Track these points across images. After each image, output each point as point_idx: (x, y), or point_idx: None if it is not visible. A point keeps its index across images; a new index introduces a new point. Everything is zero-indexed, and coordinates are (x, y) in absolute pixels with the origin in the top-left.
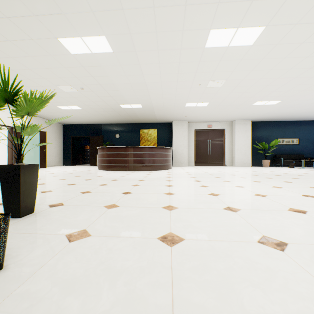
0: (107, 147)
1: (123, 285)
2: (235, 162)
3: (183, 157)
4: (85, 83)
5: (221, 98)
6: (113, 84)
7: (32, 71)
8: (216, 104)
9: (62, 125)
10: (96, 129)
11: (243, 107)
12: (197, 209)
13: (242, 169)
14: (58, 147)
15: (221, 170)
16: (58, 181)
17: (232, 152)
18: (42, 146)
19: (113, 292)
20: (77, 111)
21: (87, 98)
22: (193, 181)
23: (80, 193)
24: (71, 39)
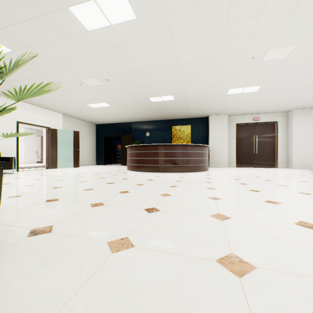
0: (136, 145)
1: None
2: (292, 162)
3: (221, 157)
4: (109, 73)
5: (279, 77)
6: (139, 70)
7: (54, 63)
8: (270, 88)
9: (95, 125)
10: (126, 128)
11: (311, 88)
12: (310, 282)
13: (306, 172)
14: (91, 147)
15: (276, 173)
16: (77, 184)
17: (287, 150)
18: (76, 146)
19: None
20: (107, 108)
21: (114, 93)
22: (248, 191)
23: (89, 205)
24: (84, 7)
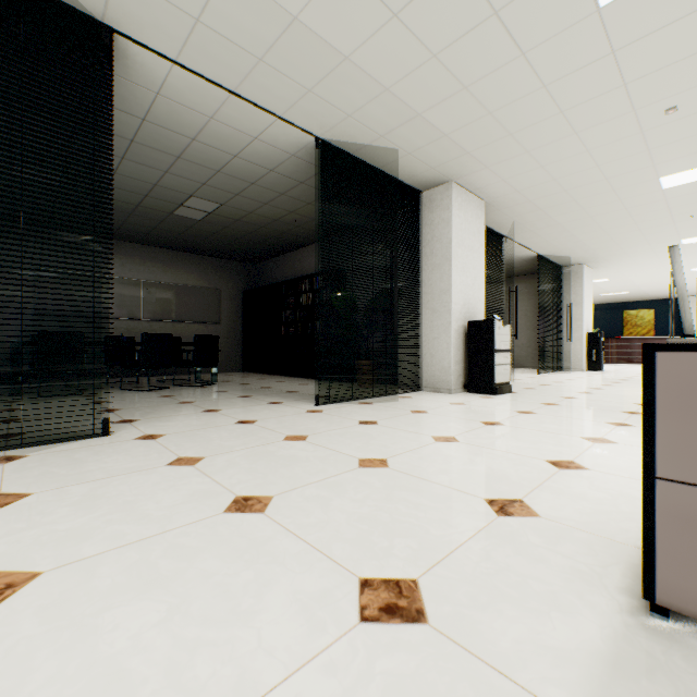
0: None
1: (634, 372)
2: None
3: None
4: None
5: None
6: (600, 288)
7: None
8: None
9: None
10: None
11: None
12: None
13: None
14: None
15: None
16: None
17: None
18: None
19: (632, 372)
20: None
21: None
22: None
23: None
24: None
